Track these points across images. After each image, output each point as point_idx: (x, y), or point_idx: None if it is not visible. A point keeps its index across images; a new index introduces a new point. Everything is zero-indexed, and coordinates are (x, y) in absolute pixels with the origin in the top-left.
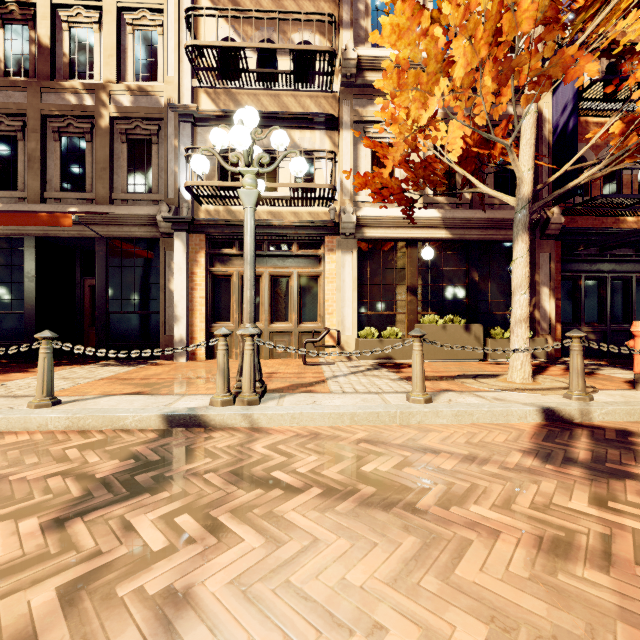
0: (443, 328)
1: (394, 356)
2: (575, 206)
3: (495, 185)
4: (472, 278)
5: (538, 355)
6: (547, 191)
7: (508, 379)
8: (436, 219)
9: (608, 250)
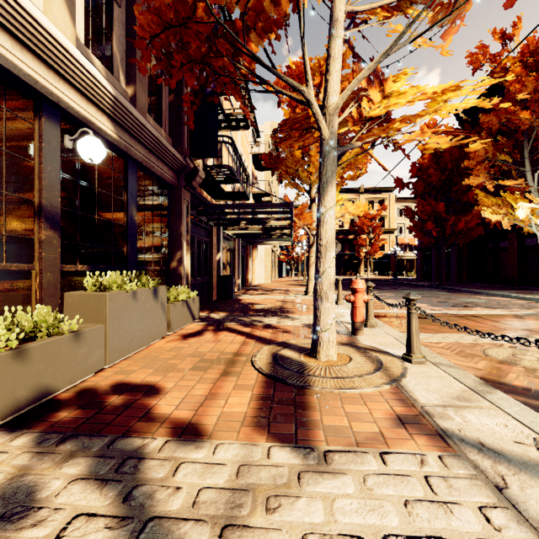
0: (133, 296)
1: (56, 383)
2: (206, 167)
3: (148, 99)
4: (132, 216)
5: (196, 315)
6: (187, 139)
7: (323, 359)
8: (107, 93)
9: (205, 215)
